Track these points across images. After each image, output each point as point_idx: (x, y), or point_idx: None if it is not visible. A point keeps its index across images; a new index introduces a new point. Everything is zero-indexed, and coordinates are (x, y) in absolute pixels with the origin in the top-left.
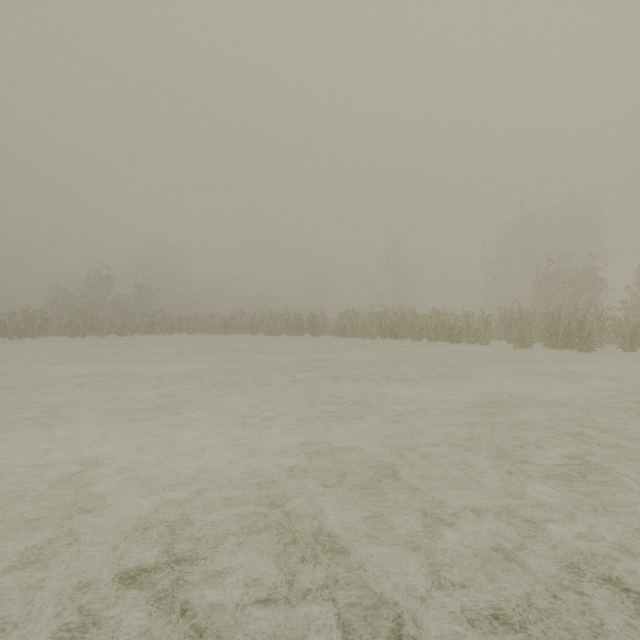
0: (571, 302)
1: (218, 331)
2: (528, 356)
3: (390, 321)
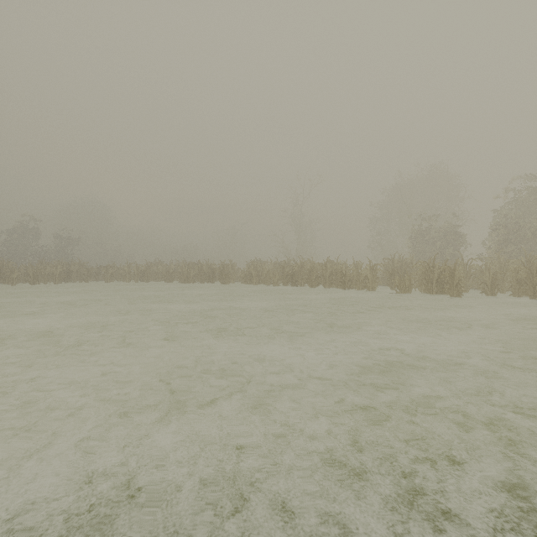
0: (440, 254)
1: (134, 279)
2: (408, 300)
3: (291, 269)
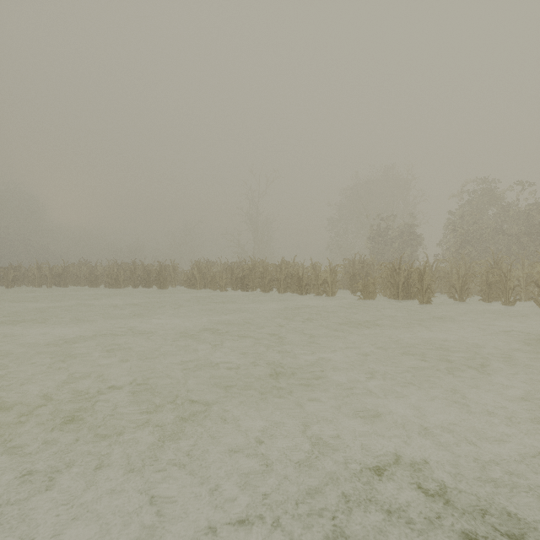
0: (399, 255)
1: (46, 283)
2: (372, 307)
3: (241, 272)
